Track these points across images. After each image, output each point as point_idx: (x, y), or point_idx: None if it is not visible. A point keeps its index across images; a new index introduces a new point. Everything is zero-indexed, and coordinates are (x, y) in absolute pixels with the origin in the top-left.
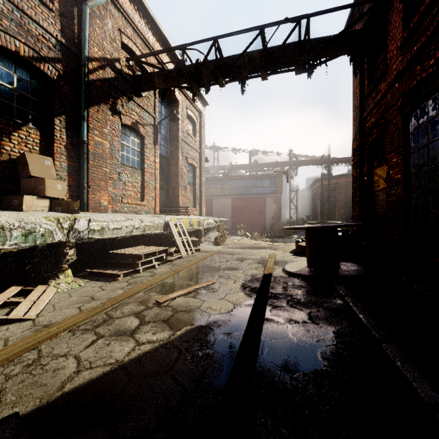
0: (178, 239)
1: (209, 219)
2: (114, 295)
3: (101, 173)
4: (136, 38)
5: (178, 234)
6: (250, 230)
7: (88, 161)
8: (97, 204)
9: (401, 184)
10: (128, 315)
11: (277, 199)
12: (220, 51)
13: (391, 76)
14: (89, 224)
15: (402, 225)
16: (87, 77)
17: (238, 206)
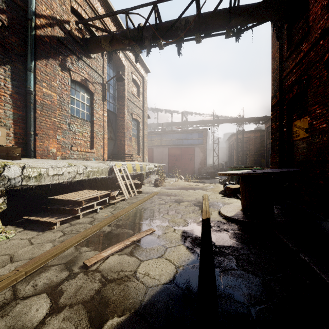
0: (121, 182)
1: (150, 165)
2: (39, 252)
3: (49, 123)
4: (86, 6)
5: (121, 179)
6: (182, 172)
7: (36, 111)
8: (45, 151)
9: (327, 132)
10: (41, 290)
11: (203, 148)
12: (159, 17)
13: (314, 35)
14: (23, 171)
15: (328, 170)
16: (34, 32)
17: (173, 154)
